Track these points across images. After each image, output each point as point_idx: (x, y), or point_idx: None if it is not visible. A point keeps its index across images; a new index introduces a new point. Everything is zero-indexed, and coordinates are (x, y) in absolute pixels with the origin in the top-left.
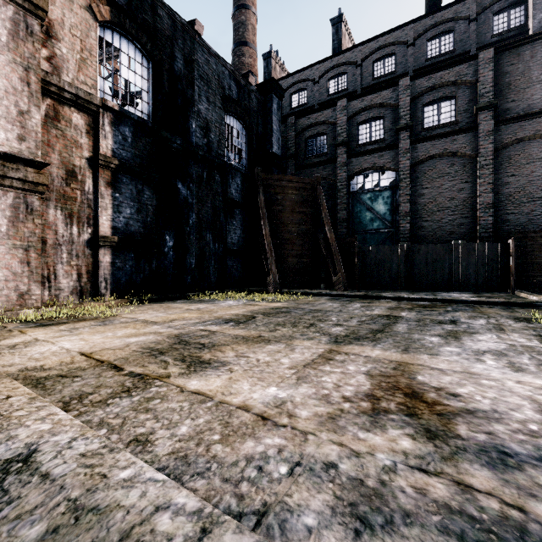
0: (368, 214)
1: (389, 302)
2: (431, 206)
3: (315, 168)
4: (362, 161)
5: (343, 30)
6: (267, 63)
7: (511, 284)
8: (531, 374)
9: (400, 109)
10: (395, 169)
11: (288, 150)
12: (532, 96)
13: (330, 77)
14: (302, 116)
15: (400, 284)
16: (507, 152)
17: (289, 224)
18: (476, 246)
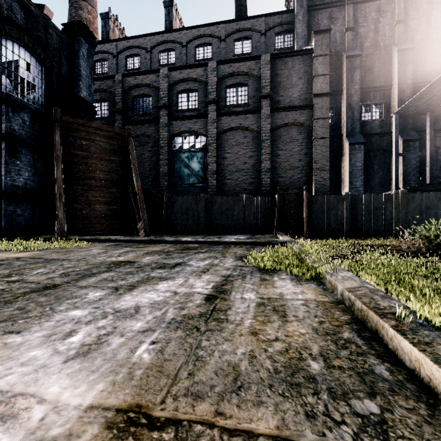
0: (186, 170)
1: (163, 246)
2: (231, 167)
3: (141, 125)
4: (180, 124)
5: (174, 14)
6: (105, 23)
7: (275, 228)
8: (83, 363)
9: (210, 86)
10: (206, 135)
11: (115, 104)
12: (292, 95)
13: (161, 50)
14: (129, 75)
15: (201, 229)
16: (279, 132)
17: (96, 171)
18: (255, 198)
